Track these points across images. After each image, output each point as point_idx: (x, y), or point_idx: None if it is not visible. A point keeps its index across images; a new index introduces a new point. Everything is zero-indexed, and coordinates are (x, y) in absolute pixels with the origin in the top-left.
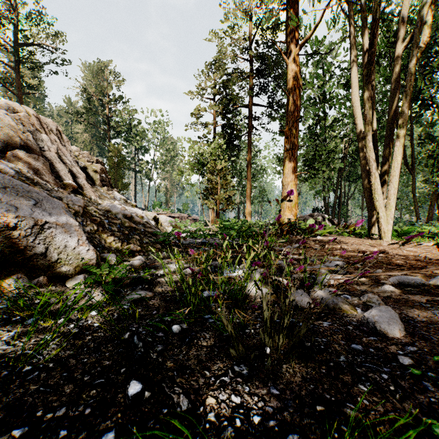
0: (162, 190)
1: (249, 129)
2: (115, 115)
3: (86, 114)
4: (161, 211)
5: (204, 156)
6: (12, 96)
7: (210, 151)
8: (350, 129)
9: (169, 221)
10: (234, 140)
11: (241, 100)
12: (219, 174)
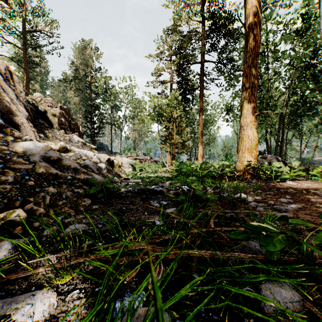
0: (131, 138)
1: (201, 83)
2: (95, 81)
3: (73, 81)
4: (129, 154)
5: (162, 107)
6: (21, 70)
7: (167, 102)
8: (296, 79)
9: (130, 162)
10: (187, 94)
11: (194, 57)
12: (175, 121)
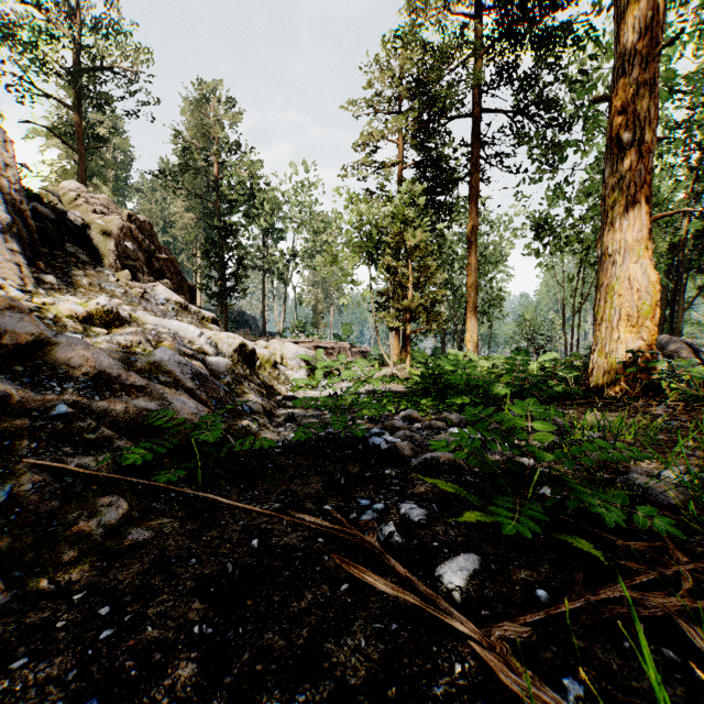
0: (307, 301)
1: (473, 163)
2: (227, 173)
3: (181, 175)
4: (303, 338)
5: (378, 225)
6: (72, 154)
7: (392, 211)
8: None
9: (303, 356)
10: (439, 192)
11: (458, 102)
12: (412, 256)
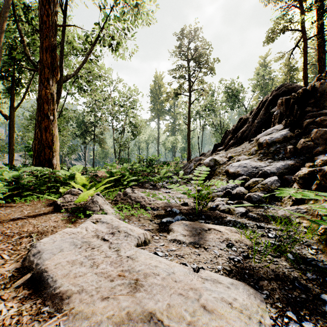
0: None
1: None
2: None
3: None
4: None
5: None
6: None
7: None
8: None
9: None
10: None
11: None
12: None
